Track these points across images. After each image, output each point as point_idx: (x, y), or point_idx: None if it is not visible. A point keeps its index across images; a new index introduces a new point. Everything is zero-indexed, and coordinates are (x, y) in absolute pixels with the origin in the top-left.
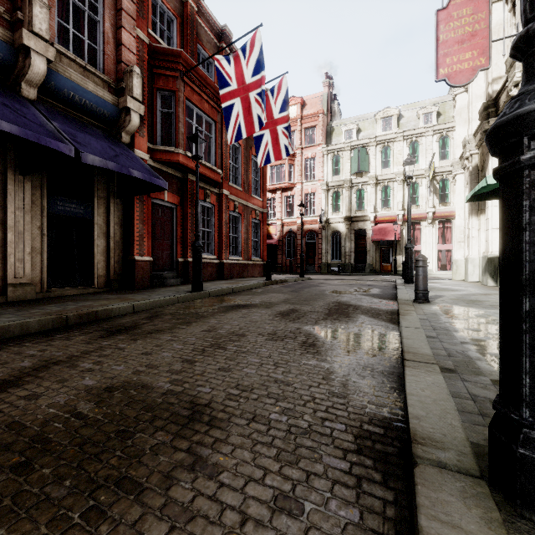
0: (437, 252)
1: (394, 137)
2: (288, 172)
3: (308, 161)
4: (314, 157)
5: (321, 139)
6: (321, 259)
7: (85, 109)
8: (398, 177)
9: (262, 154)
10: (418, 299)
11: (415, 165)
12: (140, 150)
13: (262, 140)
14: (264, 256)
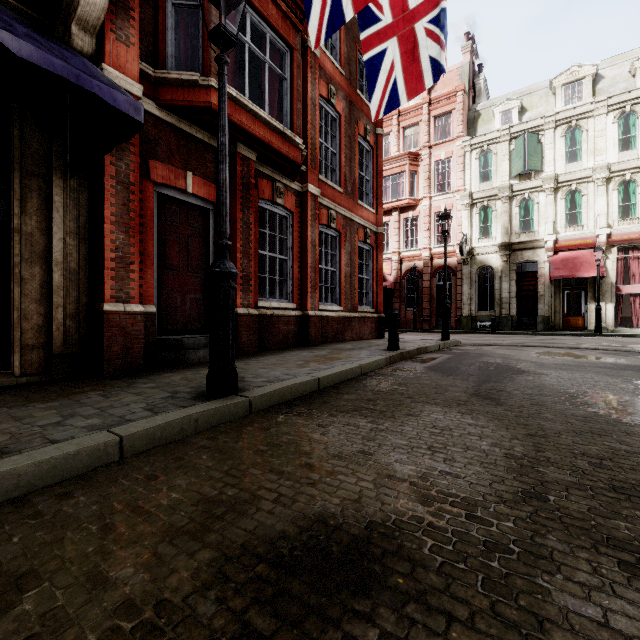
0: None
1: (589, 110)
2: (409, 183)
3: (440, 165)
4: (450, 158)
5: (461, 129)
6: (460, 309)
7: None
8: (597, 174)
9: (383, 94)
10: None
11: (631, 152)
12: (121, 73)
13: (382, 66)
14: (378, 304)
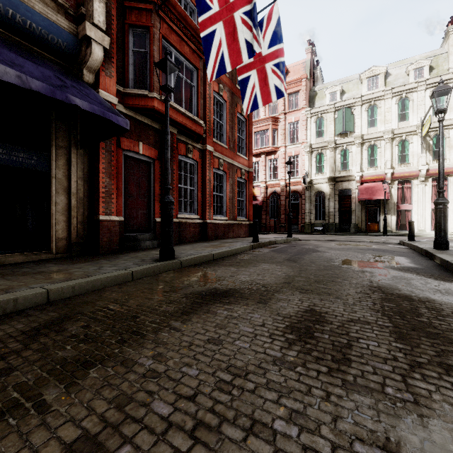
0: (430, 211)
1: (381, 95)
2: (272, 137)
3: (292, 125)
4: (297, 121)
5: (304, 103)
6: (304, 219)
7: (33, 36)
8: (386, 135)
9: (249, 99)
10: None
11: (405, 122)
12: (107, 92)
13: (248, 84)
14: (250, 215)
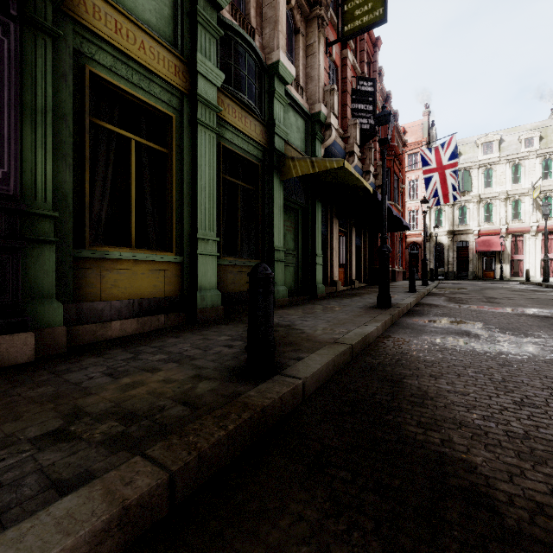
0: (540, 261)
1: (496, 161)
2: None
3: (411, 183)
4: (417, 179)
5: None
6: None
7: None
8: (501, 196)
9: (434, 199)
10: None
11: (518, 185)
12: None
13: None
14: (403, 265)
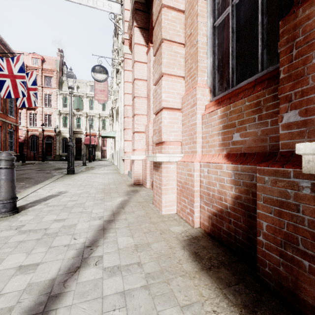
0: None
1: None
2: None
3: (47, 96)
4: (51, 94)
5: (56, 85)
6: (56, 152)
7: None
8: (97, 115)
9: (21, 101)
10: (83, 165)
11: (104, 112)
12: None
13: None
14: (17, 150)
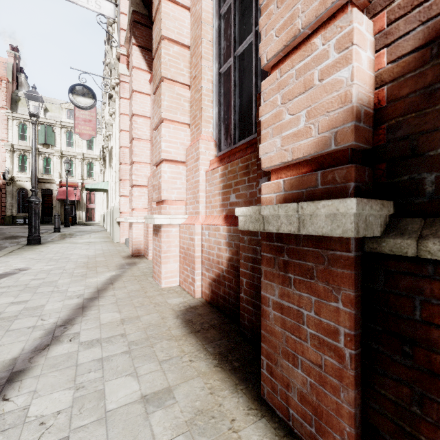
0: None
1: None
2: None
3: None
4: None
5: (5, 103)
6: (5, 212)
7: None
8: (79, 156)
9: None
10: (55, 231)
11: (92, 151)
12: None
13: None
14: None
